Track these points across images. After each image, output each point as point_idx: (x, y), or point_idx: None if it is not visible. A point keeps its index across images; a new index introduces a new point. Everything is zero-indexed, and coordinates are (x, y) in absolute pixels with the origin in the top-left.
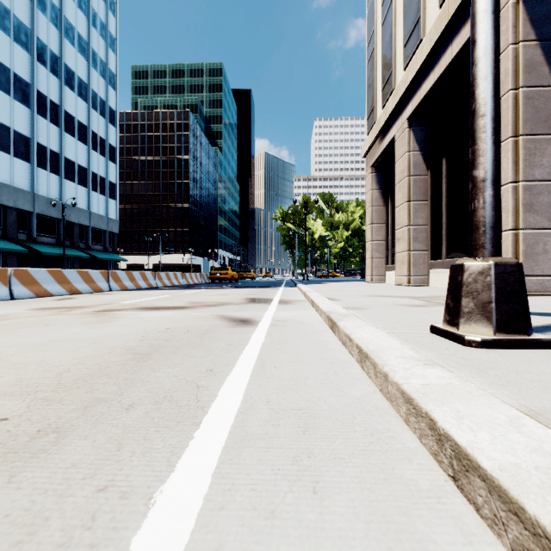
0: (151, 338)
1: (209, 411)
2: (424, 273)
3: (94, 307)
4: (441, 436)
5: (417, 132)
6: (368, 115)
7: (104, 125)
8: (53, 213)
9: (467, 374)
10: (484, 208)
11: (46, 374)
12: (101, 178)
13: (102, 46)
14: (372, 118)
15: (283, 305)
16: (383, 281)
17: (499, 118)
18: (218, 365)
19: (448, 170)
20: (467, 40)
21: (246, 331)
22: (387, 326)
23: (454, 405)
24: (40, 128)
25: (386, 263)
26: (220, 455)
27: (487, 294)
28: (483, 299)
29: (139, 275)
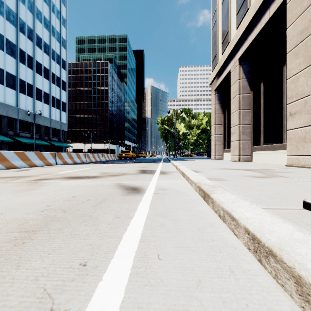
0: (53, 208)
1: None
2: (248, 154)
3: (35, 177)
4: None
5: (244, 67)
6: (213, 59)
7: (59, 69)
8: (29, 119)
9: None
10: None
11: None
12: (57, 99)
13: (57, 23)
14: (215, 61)
15: (163, 175)
16: (222, 159)
17: None
18: (96, 253)
19: (264, 89)
20: (281, 4)
21: (134, 200)
22: (256, 199)
23: None
24: (22, 70)
25: (224, 147)
26: None
27: None
28: None
29: (75, 155)
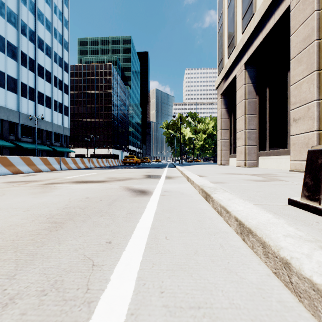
0: (71, 207)
1: (94, 312)
2: (254, 159)
3: (44, 181)
4: None
5: (250, 72)
6: (219, 63)
7: (61, 72)
8: (31, 123)
9: None
10: None
11: None
12: (59, 103)
13: (60, 25)
14: (221, 65)
15: (168, 179)
16: (228, 164)
17: None
18: (117, 235)
19: (270, 95)
20: (285, 11)
21: (143, 200)
22: (250, 198)
23: None
24: (23, 73)
25: (230, 153)
26: None
27: None
28: None
29: (79, 161)
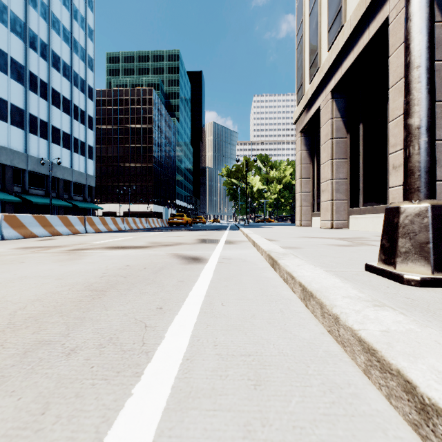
0: (111, 275)
1: (153, 358)
2: (344, 218)
3: (68, 247)
4: (425, 405)
5: (338, 102)
6: (298, 90)
7: (84, 99)
8: (43, 170)
9: (421, 317)
10: (419, 154)
11: (1, 312)
12: (81, 142)
13: (82, 35)
14: (301, 92)
15: (229, 244)
16: (310, 225)
17: (434, 69)
18: (168, 302)
19: (364, 133)
20: (382, 24)
21: (196, 268)
22: (324, 264)
23: (428, 360)
24: (32, 102)
25: (313, 210)
26: (159, 421)
27: (425, 234)
28: (420, 239)
29: (110, 220)
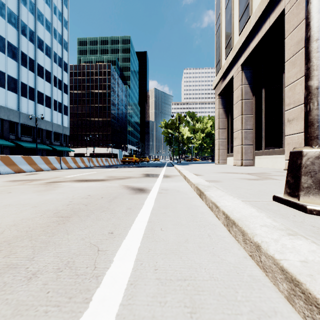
0: (75, 203)
1: (102, 283)
2: (251, 158)
3: (46, 180)
4: None
5: (246, 73)
6: (216, 64)
7: (61, 72)
8: (31, 123)
9: None
10: (318, 109)
11: None
12: (59, 103)
13: (59, 25)
14: (219, 65)
15: (166, 178)
16: (225, 163)
17: None
18: (118, 227)
19: (266, 95)
20: (280, 15)
21: (141, 198)
22: (240, 195)
23: None
24: (23, 73)
25: (227, 152)
26: None
27: None
28: (319, 177)
29: (79, 160)
